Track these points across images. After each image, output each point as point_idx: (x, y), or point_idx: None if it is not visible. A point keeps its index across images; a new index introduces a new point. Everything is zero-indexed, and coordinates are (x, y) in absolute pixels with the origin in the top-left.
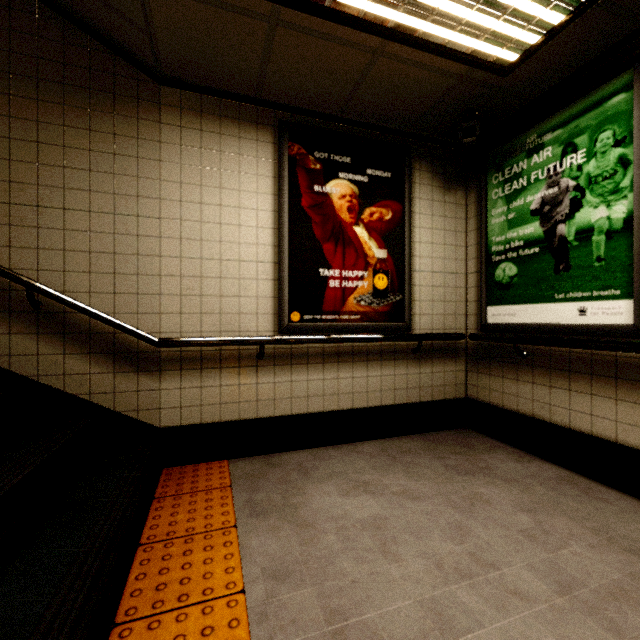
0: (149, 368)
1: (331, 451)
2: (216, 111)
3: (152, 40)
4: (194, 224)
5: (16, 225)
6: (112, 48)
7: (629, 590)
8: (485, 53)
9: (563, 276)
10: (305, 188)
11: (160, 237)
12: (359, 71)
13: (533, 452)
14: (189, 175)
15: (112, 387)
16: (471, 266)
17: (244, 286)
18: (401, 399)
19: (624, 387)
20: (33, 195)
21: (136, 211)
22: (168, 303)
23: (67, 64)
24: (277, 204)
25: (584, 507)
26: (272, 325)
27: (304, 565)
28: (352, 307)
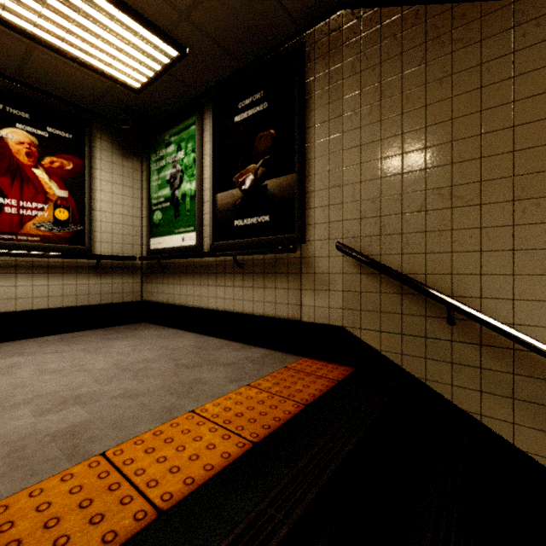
0: None
1: (7, 344)
2: None
3: None
4: None
5: None
6: None
7: (150, 359)
8: (116, 76)
9: (177, 220)
10: None
11: None
12: (21, 52)
13: (172, 326)
14: None
15: None
16: (144, 212)
17: None
18: (83, 302)
19: (196, 277)
20: None
21: None
22: None
23: None
24: None
25: (170, 341)
26: None
27: None
28: (31, 231)
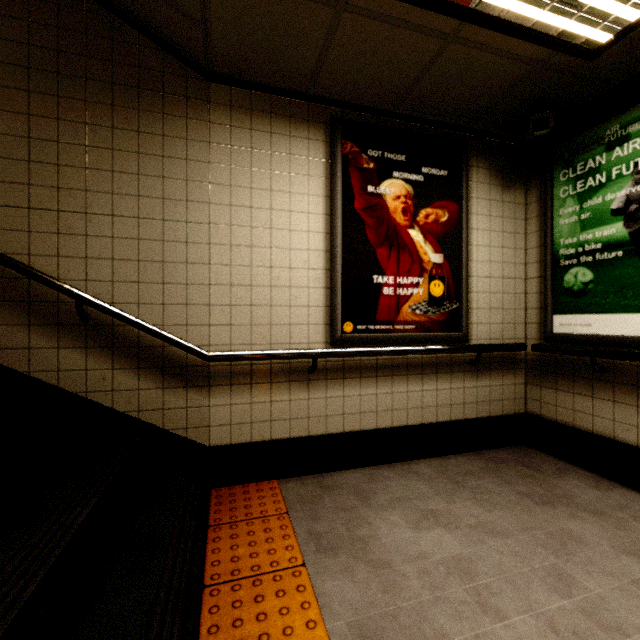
0: (198, 383)
1: (385, 471)
2: (266, 108)
3: (206, 33)
4: (244, 229)
5: (64, 233)
6: (161, 44)
7: None
8: (574, 34)
9: None
10: (358, 189)
11: (209, 244)
12: (425, 60)
13: (612, 477)
14: (239, 177)
15: (161, 404)
16: (532, 270)
17: (295, 295)
18: (457, 415)
19: None
20: (81, 201)
21: (185, 216)
22: (217, 314)
23: (115, 62)
24: (329, 207)
25: None
26: (324, 336)
27: (394, 620)
28: (407, 316)
